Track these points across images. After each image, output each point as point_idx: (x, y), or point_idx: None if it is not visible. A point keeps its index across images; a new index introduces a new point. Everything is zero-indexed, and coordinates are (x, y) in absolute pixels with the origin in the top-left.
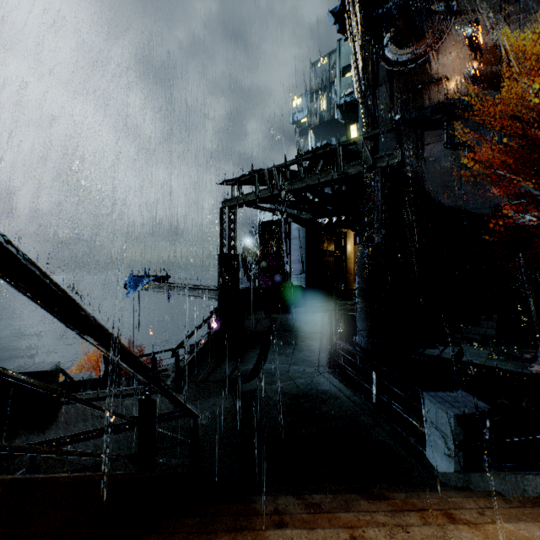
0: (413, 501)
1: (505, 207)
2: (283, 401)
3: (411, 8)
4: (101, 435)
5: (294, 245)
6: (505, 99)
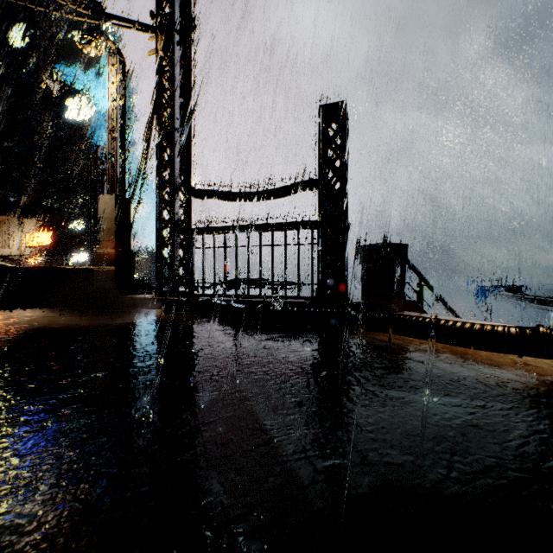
0: None
1: None
2: None
3: None
4: None
5: None
6: None
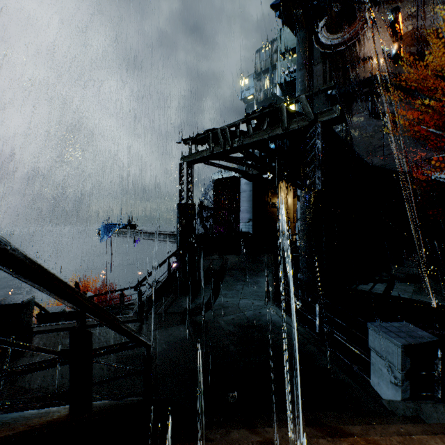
0: (375, 439)
1: (422, 166)
2: (234, 331)
3: None
4: (54, 366)
5: (242, 197)
6: (421, 75)
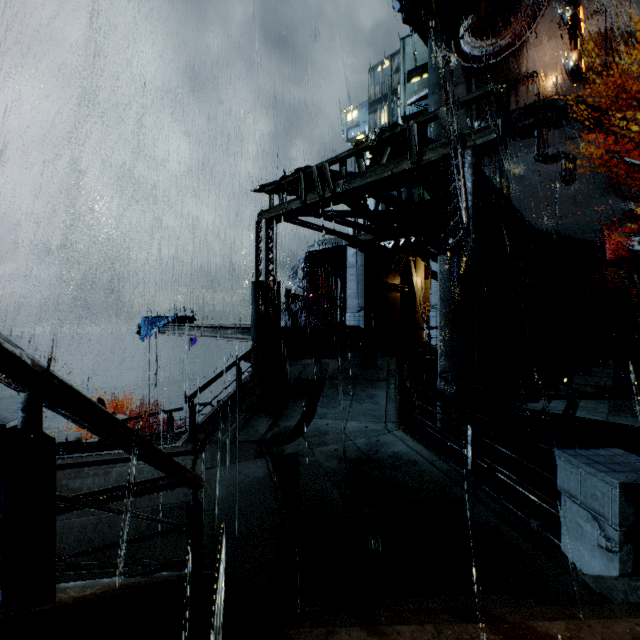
0: None
1: (614, 231)
2: (339, 467)
3: None
4: None
5: (350, 275)
6: (612, 98)
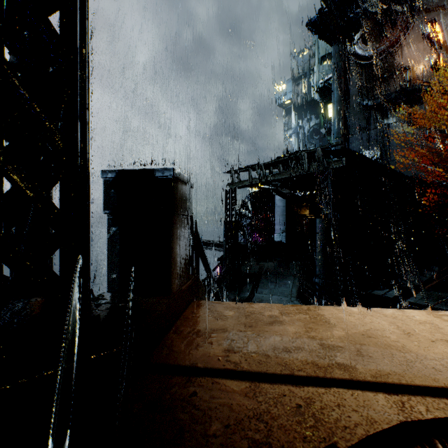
0: None
1: None
2: None
3: (377, 11)
4: None
5: (277, 211)
6: None
